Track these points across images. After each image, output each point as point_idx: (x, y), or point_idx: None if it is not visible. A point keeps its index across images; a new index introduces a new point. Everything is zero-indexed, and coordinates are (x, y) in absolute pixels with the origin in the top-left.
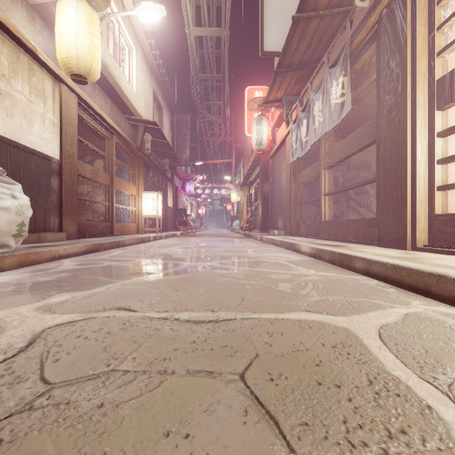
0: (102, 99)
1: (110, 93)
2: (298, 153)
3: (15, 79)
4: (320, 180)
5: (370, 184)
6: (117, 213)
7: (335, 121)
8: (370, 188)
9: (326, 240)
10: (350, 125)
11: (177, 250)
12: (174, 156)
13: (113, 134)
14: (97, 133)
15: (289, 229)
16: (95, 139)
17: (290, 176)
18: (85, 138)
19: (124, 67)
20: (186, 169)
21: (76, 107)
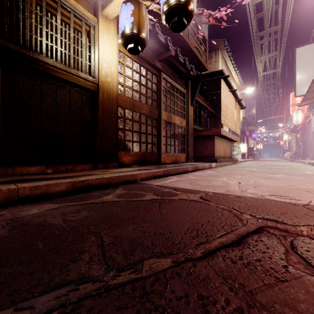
0: None
1: None
2: (313, 129)
3: (225, 127)
4: None
5: None
6: None
7: None
8: None
9: None
10: None
11: (262, 163)
12: (249, 124)
13: None
14: None
15: (312, 158)
16: None
17: (312, 136)
18: None
19: None
20: None
21: None
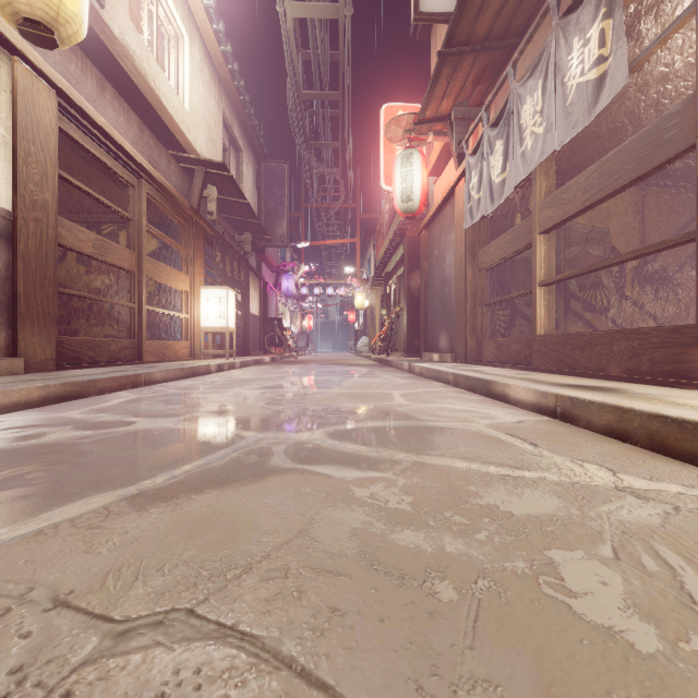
0: (119, 113)
1: (138, 106)
2: (485, 208)
3: None
4: (533, 256)
5: (608, 270)
6: (157, 324)
7: (580, 123)
8: (608, 276)
9: (550, 374)
10: (574, 160)
11: (248, 394)
12: (260, 228)
13: (141, 179)
14: (112, 176)
15: (462, 352)
16: (114, 191)
17: (464, 255)
18: (95, 188)
19: (167, 66)
20: (283, 255)
21: (53, 112)
